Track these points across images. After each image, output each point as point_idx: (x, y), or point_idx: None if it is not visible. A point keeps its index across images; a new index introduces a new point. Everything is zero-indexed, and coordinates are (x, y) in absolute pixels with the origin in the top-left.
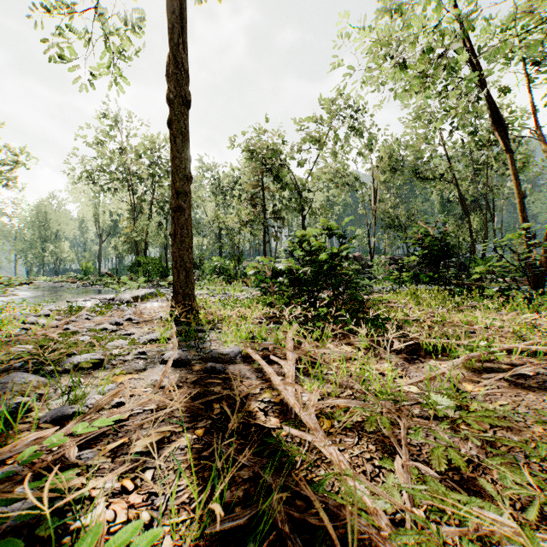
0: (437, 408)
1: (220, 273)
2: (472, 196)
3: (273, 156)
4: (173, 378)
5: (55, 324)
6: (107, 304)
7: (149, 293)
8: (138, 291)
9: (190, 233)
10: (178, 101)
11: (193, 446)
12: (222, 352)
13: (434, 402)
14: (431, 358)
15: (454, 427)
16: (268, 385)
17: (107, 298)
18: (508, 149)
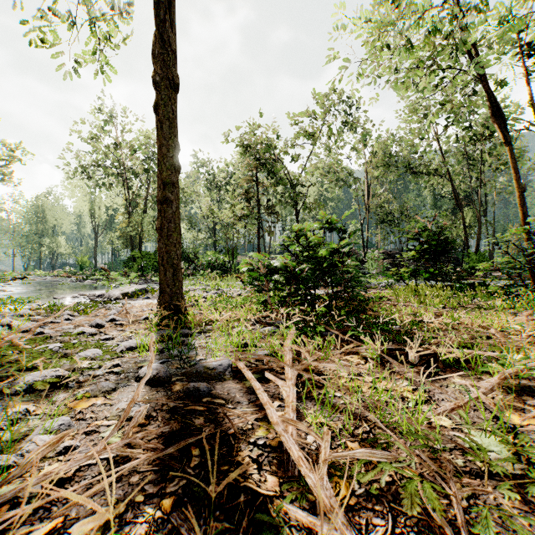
0: (490, 462)
1: (215, 267)
2: (464, 191)
3: (267, 151)
4: (141, 410)
5: (24, 328)
6: (93, 302)
7: (139, 289)
8: (129, 287)
9: (178, 227)
10: (164, 84)
11: (154, 534)
12: (209, 366)
13: (484, 451)
14: (452, 372)
15: (520, 494)
16: (263, 415)
17: (96, 294)
18: (508, 142)
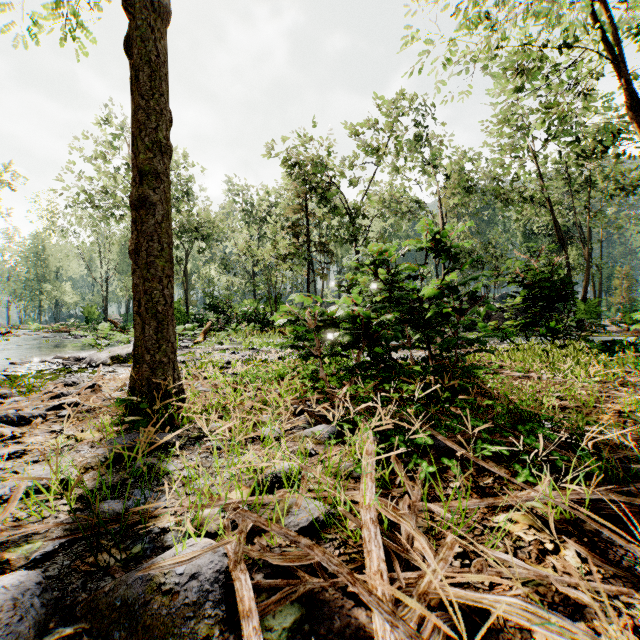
0: None
1: (252, 319)
2: (562, 225)
3: (318, 171)
4: None
5: None
6: (59, 371)
7: None
8: (123, 347)
9: (166, 250)
10: (141, 0)
11: None
12: (163, 578)
13: None
14: None
15: None
16: None
17: (80, 357)
18: None
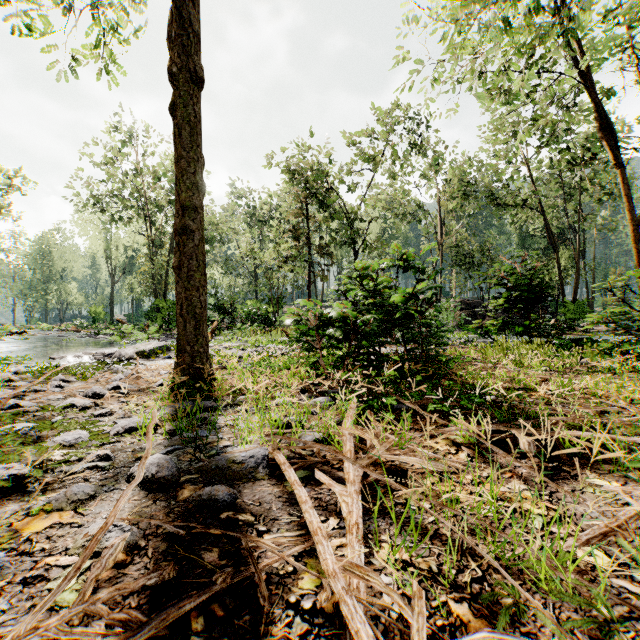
0: None
1: (255, 319)
2: (557, 227)
3: (319, 178)
4: (115, 544)
5: None
6: (98, 363)
7: (159, 347)
8: (146, 344)
9: (201, 266)
10: (184, 76)
11: None
12: (235, 458)
13: None
14: (583, 467)
15: None
16: (312, 545)
17: (106, 353)
18: (618, 164)
